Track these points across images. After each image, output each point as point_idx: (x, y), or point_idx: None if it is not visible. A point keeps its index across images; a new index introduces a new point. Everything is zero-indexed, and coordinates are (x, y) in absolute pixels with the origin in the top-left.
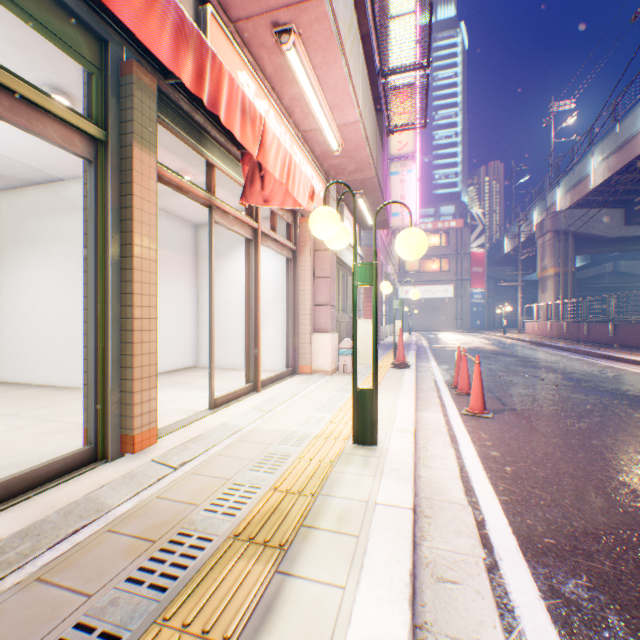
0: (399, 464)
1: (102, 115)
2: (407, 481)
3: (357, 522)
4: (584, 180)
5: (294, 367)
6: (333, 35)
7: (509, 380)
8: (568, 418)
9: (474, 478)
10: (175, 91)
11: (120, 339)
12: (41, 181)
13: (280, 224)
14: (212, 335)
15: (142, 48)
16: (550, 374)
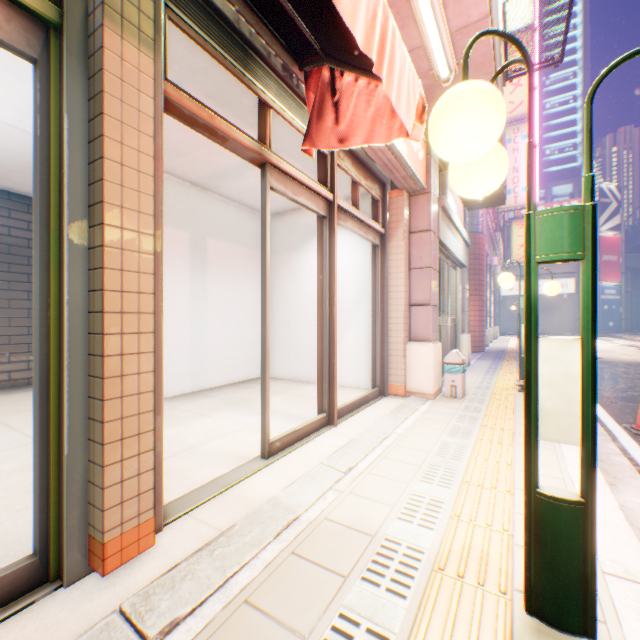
0: None
1: None
2: None
3: None
4: None
5: (382, 386)
6: None
7: None
8: None
9: None
10: None
11: (88, 369)
12: None
13: (363, 204)
14: (265, 351)
15: None
16: None
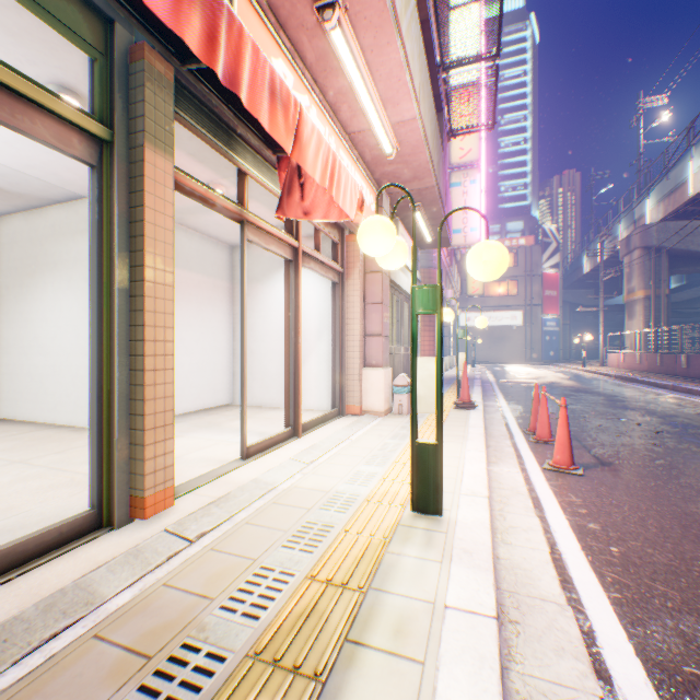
0: (473, 544)
1: (107, 110)
2: (485, 571)
3: (421, 638)
4: (681, 187)
5: (341, 407)
6: (387, 7)
7: (597, 424)
8: (682, 477)
9: (570, 562)
10: (196, 81)
11: (129, 380)
12: (61, 199)
13: (325, 243)
14: (244, 372)
15: (151, 24)
16: (647, 417)
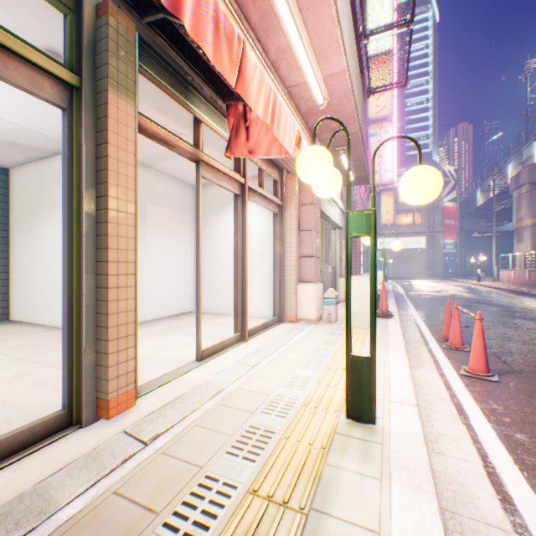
0: (410, 459)
1: (76, 60)
2: (427, 494)
3: None
4: None
5: (280, 315)
6: None
7: (501, 333)
8: None
9: (506, 478)
10: (154, 35)
11: (95, 296)
12: (61, 151)
13: (267, 182)
14: (199, 288)
15: None
16: None
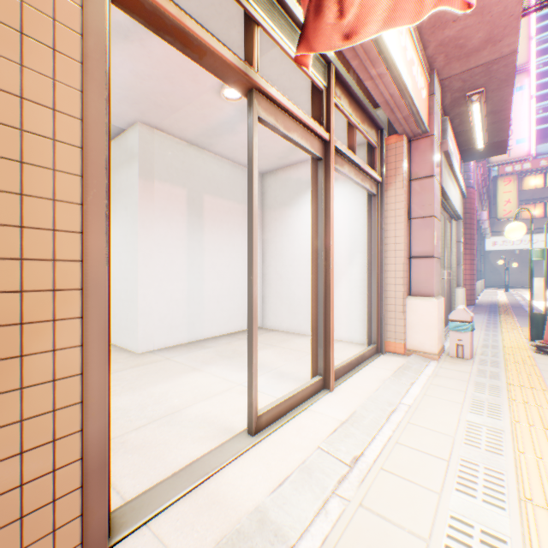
0: None
1: None
2: None
3: None
4: None
5: (378, 343)
6: None
7: None
8: None
9: None
10: None
11: None
12: None
13: (357, 155)
14: (252, 309)
15: None
16: None
